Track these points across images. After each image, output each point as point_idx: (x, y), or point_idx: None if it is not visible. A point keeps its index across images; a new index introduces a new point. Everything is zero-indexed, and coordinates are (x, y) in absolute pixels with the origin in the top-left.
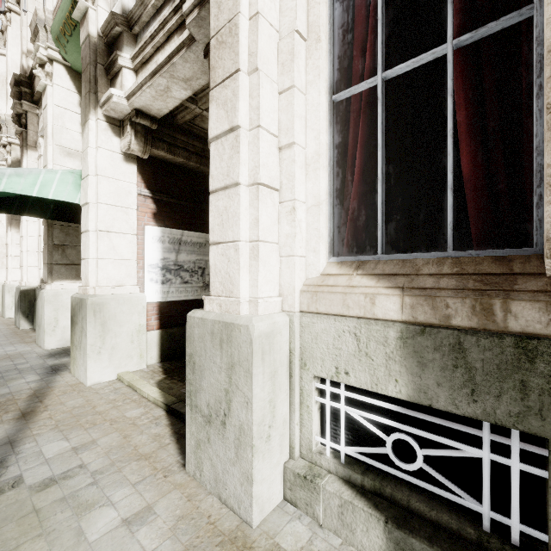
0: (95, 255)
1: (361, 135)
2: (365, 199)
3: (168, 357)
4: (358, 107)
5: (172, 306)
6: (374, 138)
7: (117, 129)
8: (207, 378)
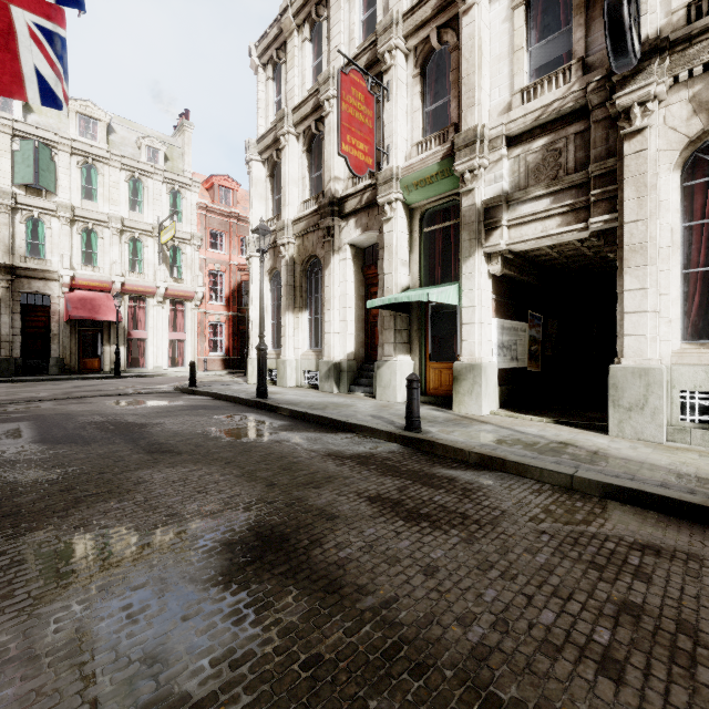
0: (477, 338)
1: (698, 289)
2: (698, 315)
3: (501, 406)
4: (695, 276)
5: (500, 371)
6: (703, 289)
7: (486, 259)
8: (628, 392)
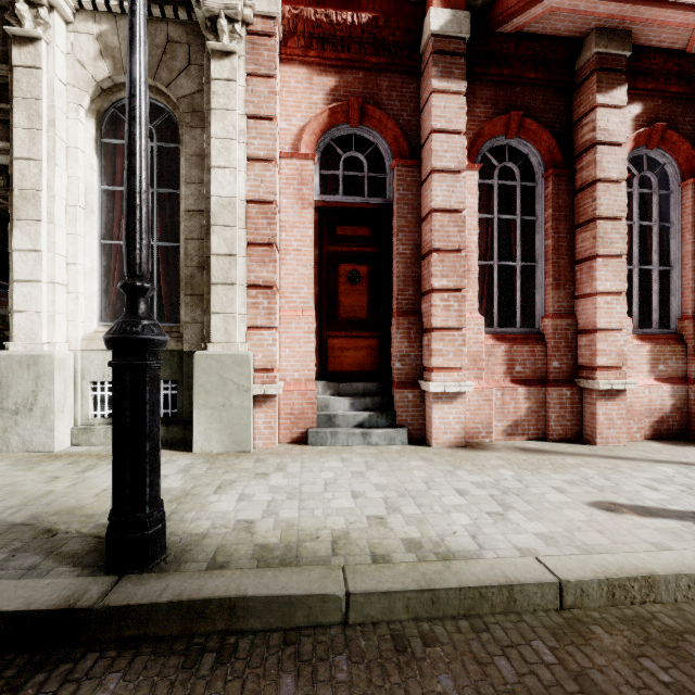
0: None
1: (118, 264)
2: (121, 295)
3: None
4: (117, 249)
5: None
6: None
7: None
8: (15, 389)
